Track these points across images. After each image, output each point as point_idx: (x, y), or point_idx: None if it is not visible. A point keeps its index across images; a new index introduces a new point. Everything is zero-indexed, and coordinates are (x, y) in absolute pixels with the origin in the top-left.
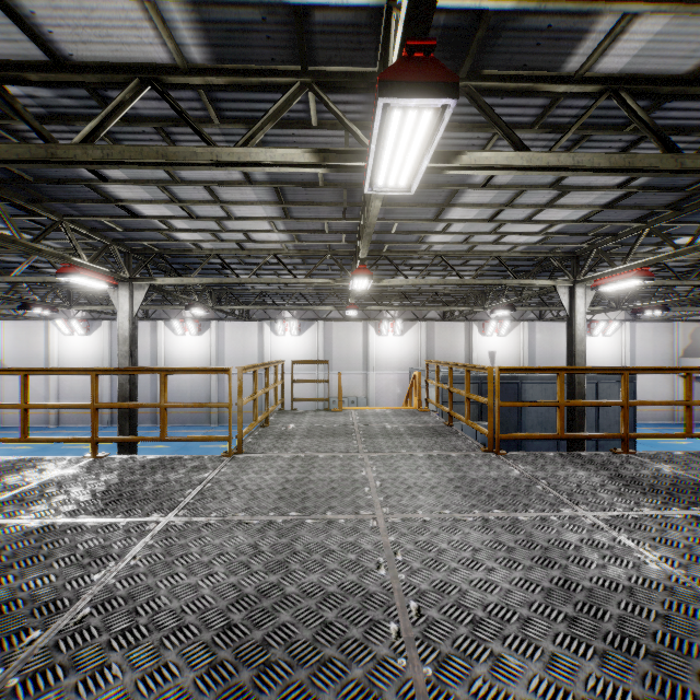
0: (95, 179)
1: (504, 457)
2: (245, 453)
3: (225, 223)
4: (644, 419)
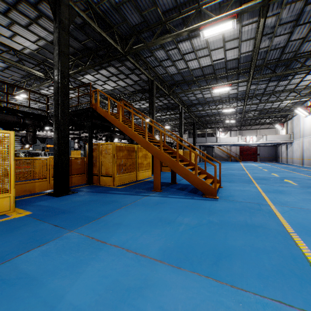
0: None
1: None
2: None
3: None
4: None
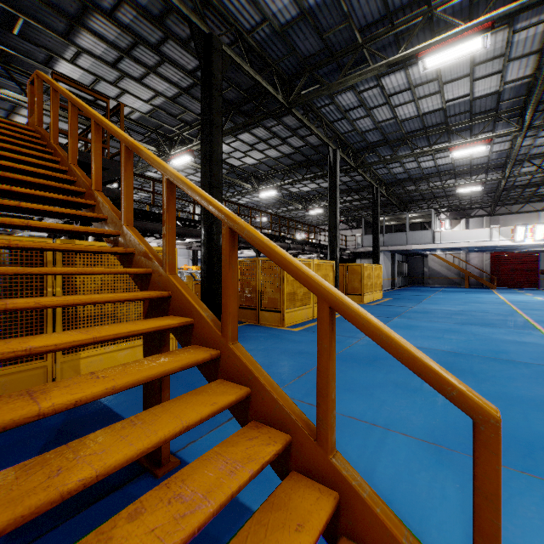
0: None
1: None
2: None
3: None
4: None
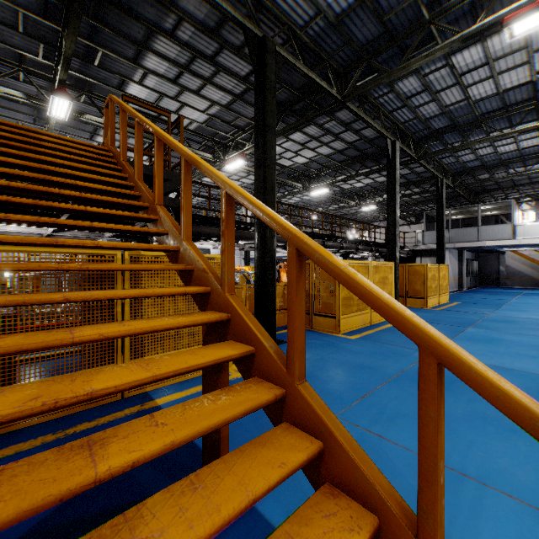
0: None
1: None
2: None
3: None
4: None
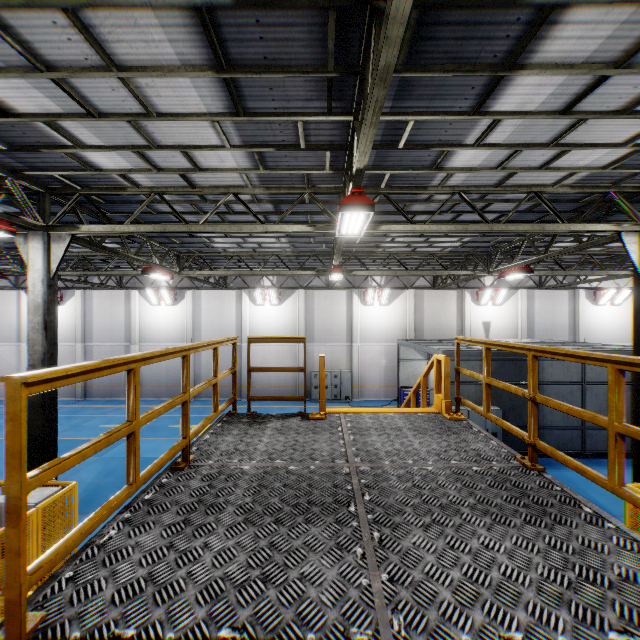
0: None
1: None
2: (35, 636)
3: (150, 130)
4: None
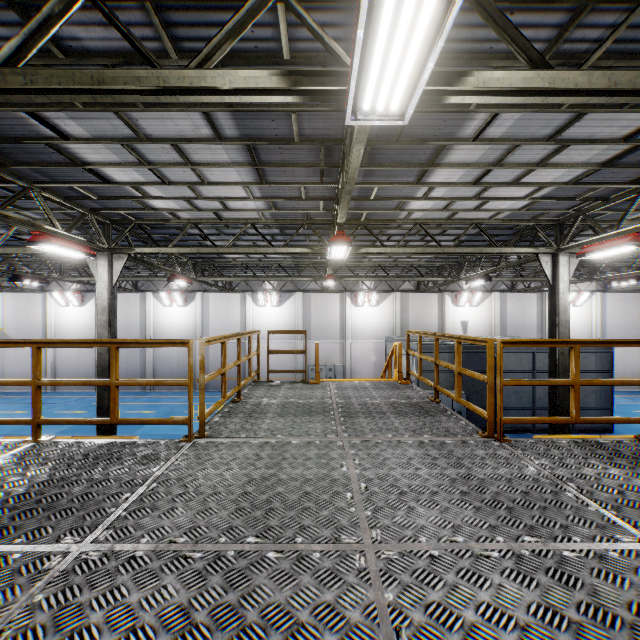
0: (56, 138)
1: (510, 446)
2: (208, 437)
3: (200, 190)
4: (614, 387)
